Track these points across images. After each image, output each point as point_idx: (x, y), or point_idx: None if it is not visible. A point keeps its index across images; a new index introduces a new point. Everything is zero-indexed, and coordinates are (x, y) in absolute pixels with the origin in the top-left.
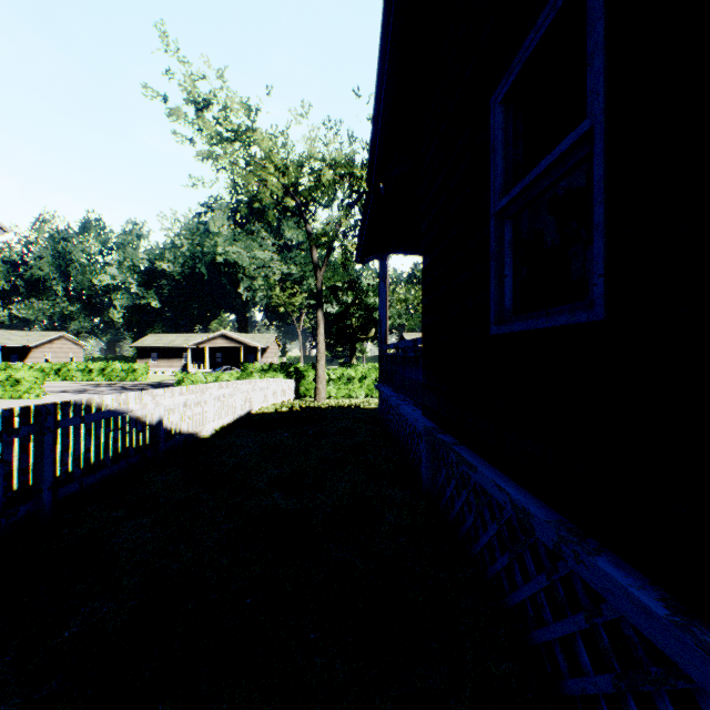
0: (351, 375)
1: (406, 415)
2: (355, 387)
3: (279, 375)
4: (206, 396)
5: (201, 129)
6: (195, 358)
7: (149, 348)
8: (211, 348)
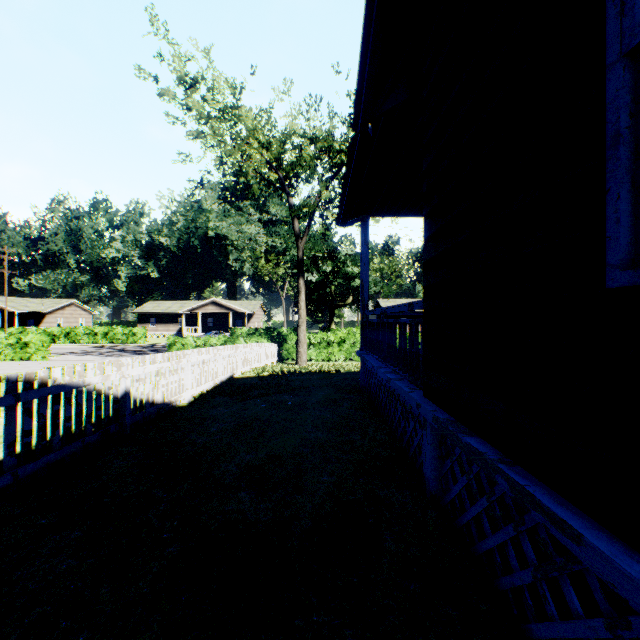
0: (330, 339)
1: (402, 394)
2: (334, 351)
3: (262, 339)
4: (183, 363)
5: (190, 108)
6: (189, 323)
7: (148, 314)
8: (203, 314)
